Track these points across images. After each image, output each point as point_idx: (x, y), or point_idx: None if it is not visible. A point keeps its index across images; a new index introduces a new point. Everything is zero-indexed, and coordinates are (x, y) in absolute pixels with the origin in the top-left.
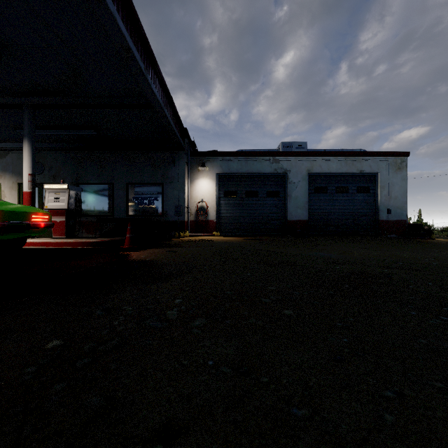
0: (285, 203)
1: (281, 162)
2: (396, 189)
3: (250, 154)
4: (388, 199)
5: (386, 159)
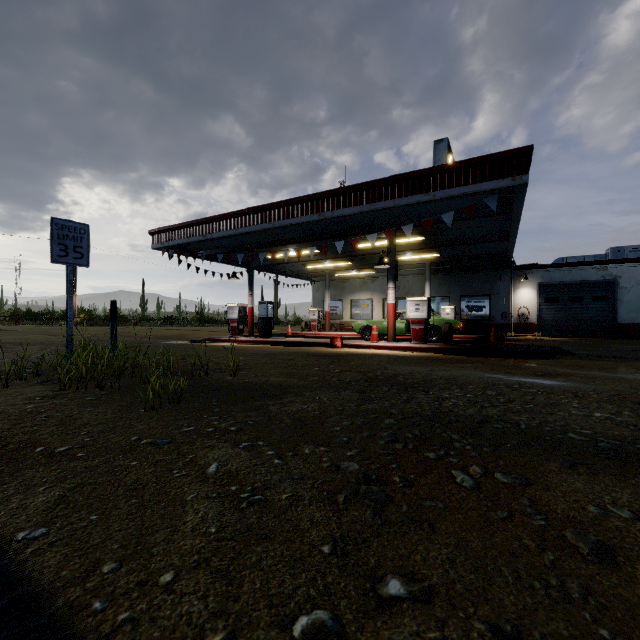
0: (614, 307)
1: (610, 269)
2: None
3: (573, 264)
4: None
5: None
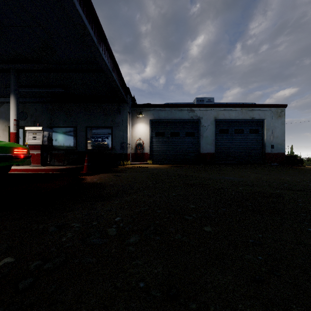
0: (198, 140)
1: (196, 111)
2: (277, 131)
3: (173, 106)
4: (272, 138)
5: (270, 110)
